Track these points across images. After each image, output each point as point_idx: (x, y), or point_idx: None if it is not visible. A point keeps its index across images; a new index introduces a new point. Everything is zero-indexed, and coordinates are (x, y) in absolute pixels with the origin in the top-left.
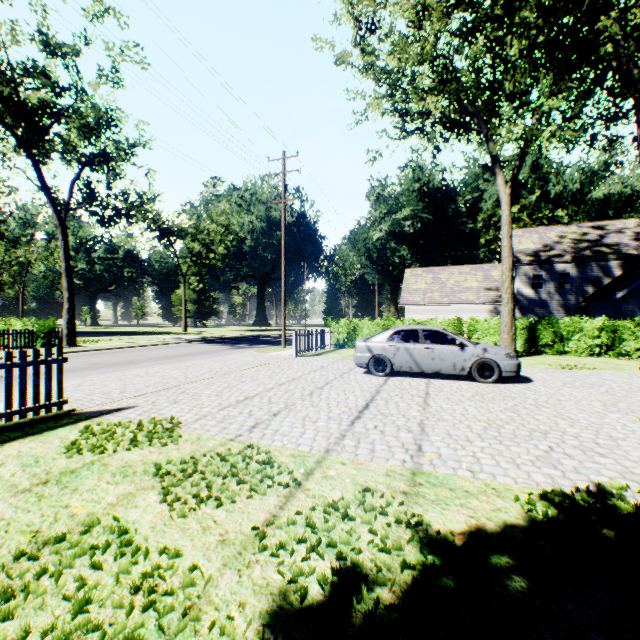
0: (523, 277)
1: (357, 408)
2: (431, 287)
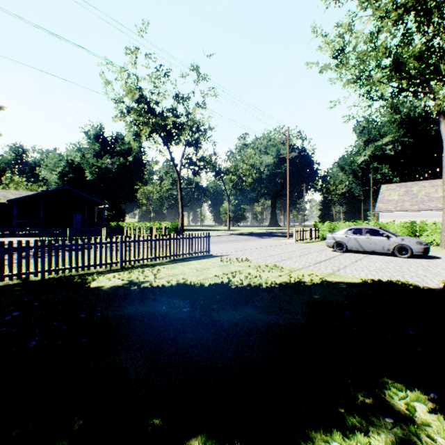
0: None
1: (319, 261)
2: (403, 198)
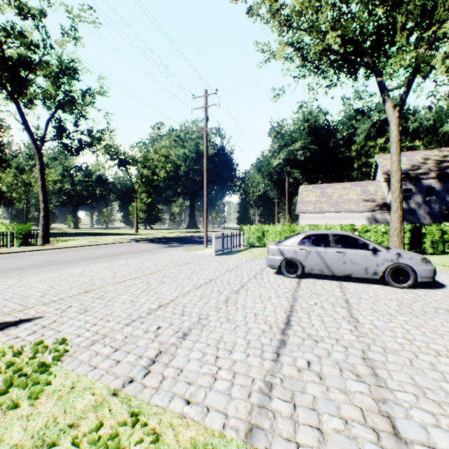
0: None
1: (278, 325)
2: (320, 199)
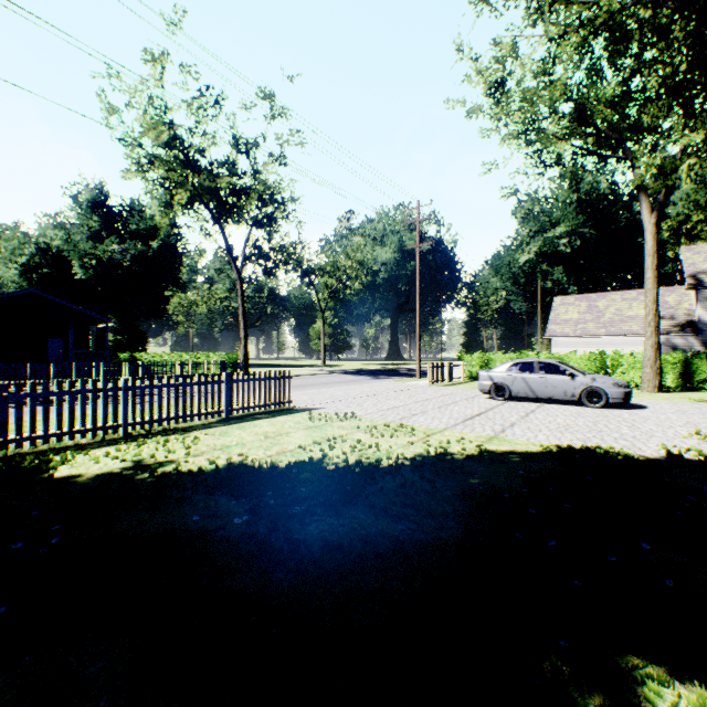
0: (706, 302)
1: (471, 415)
2: (584, 317)
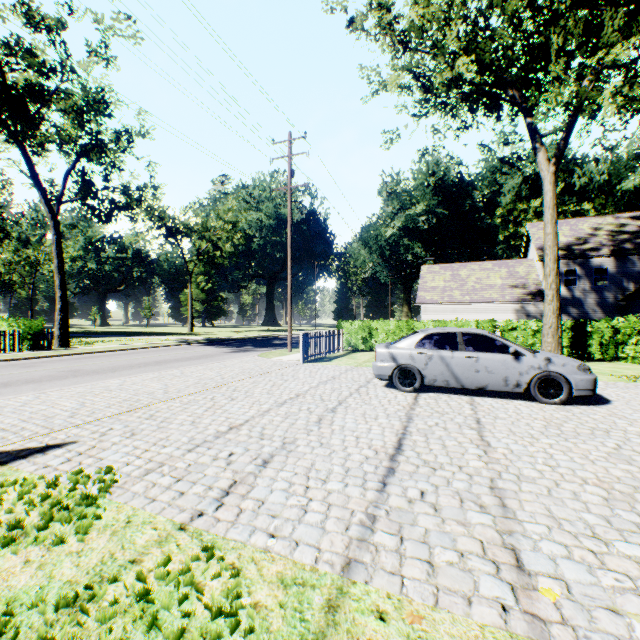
0: None
1: (386, 450)
2: (450, 285)
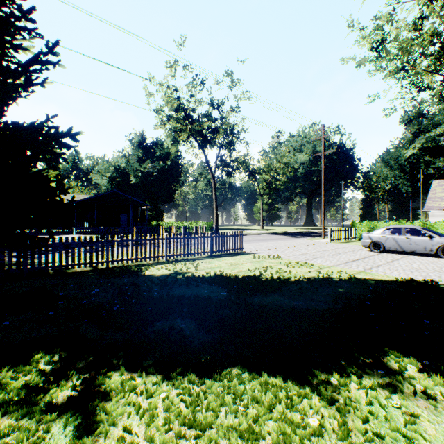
0: None
1: (352, 260)
2: None
